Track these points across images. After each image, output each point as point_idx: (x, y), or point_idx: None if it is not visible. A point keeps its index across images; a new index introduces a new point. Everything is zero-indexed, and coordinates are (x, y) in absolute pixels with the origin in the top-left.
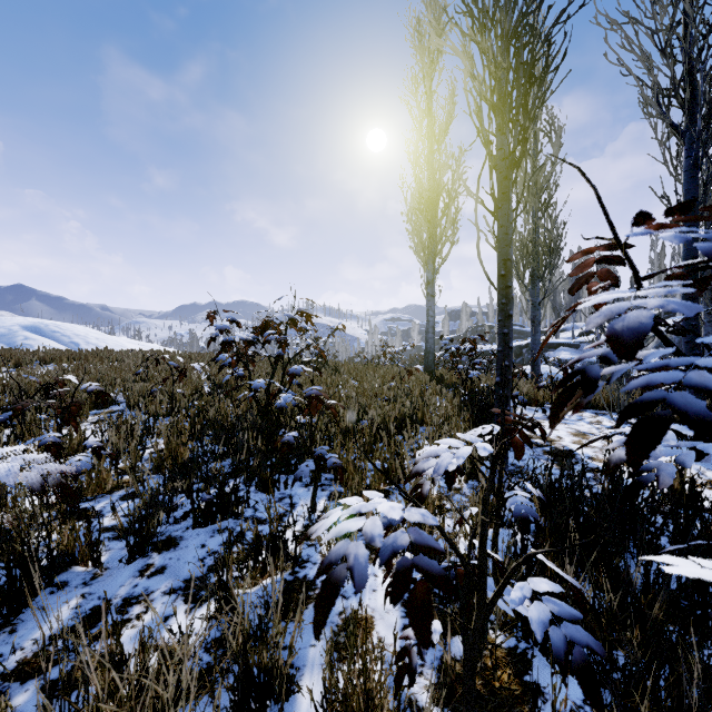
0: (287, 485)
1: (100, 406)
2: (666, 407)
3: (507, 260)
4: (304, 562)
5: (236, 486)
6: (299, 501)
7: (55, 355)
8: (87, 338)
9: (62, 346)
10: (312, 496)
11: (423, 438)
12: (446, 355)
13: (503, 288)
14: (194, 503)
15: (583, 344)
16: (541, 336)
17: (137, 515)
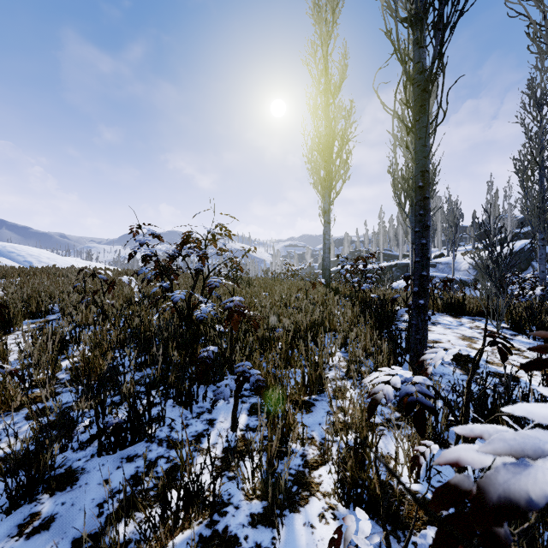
0: (206, 398)
1: (36, 316)
2: (530, 314)
3: (425, 172)
4: (224, 505)
5: (149, 406)
6: (218, 416)
7: (7, 271)
8: (39, 258)
9: (17, 264)
10: (232, 414)
11: (335, 345)
12: (342, 271)
13: (421, 199)
14: (99, 427)
15: (438, 264)
16: (405, 258)
17: (20, 454)
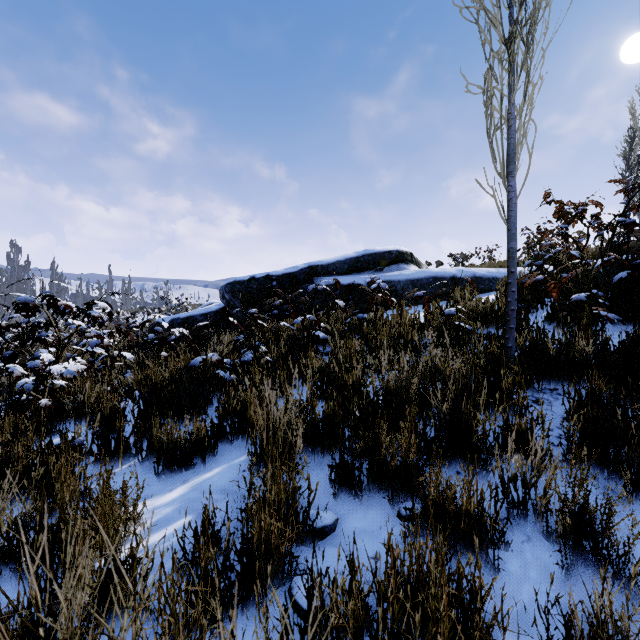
0: None
1: None
2: None
3: None
4: None
5: None
6: None
7: None
8: None
9: None
10: None
11: None
12: None
13: None
14: None
15: None
16: None
17: None
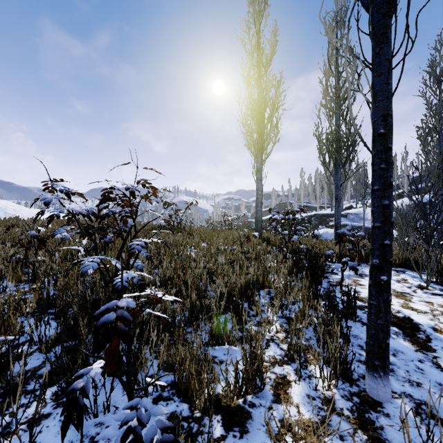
0: (109, 407)
1: None
2: None
3: (388, 116)
4: None
5: None
6: None
7: None
8: (5, 210)
9: None
10: None
11: (272, 314)
12: (273, 223)
13: (382, 150)
14: None
15: (349, 214)
16: (321, 209)
17: None
